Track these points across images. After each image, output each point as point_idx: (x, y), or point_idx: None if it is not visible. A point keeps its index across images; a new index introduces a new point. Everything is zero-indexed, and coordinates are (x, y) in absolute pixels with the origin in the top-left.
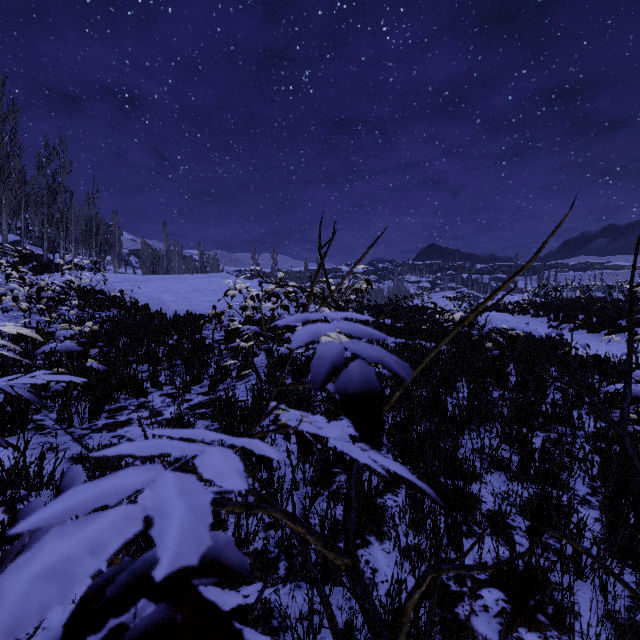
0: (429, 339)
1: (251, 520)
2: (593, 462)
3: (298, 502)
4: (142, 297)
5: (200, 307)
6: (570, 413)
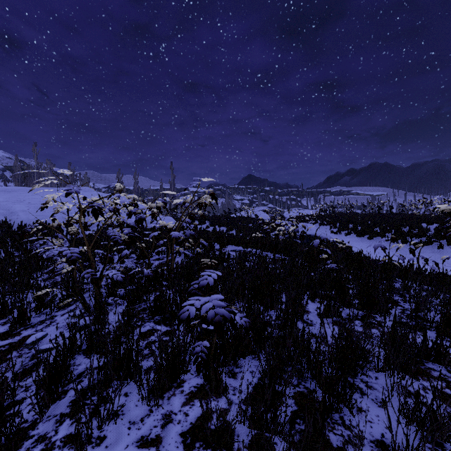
0: (264, 248)
1: None
2: None
3: None
4: None
5: None
6: (446, 350)
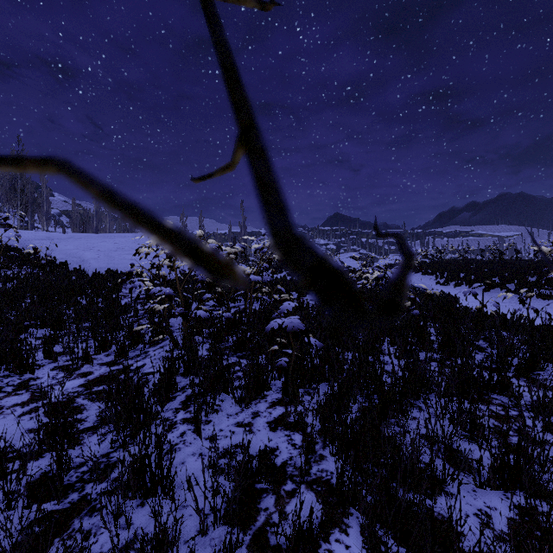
0: None
1: None
2: None
3: None
4: (62, 255)
5: (123, 265)
6: (509, 381)
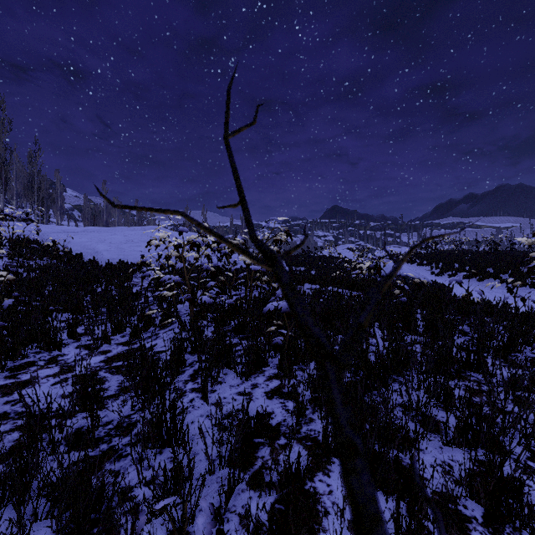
0: (341, 286)
1: (151, 525)
2: (527, 420)
3: (209, 513)
4: (77, 247)
5: (132, 256)
6: (484, 360)
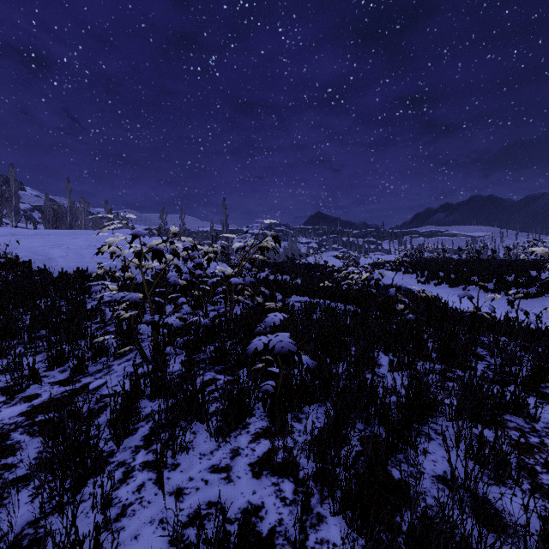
0: (333, 299)
1: None
2: None
3: None
4: (26, 252)
5: (94, 264)
6: (524, 400)
